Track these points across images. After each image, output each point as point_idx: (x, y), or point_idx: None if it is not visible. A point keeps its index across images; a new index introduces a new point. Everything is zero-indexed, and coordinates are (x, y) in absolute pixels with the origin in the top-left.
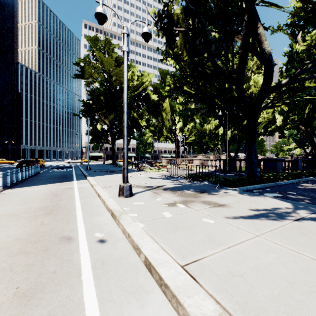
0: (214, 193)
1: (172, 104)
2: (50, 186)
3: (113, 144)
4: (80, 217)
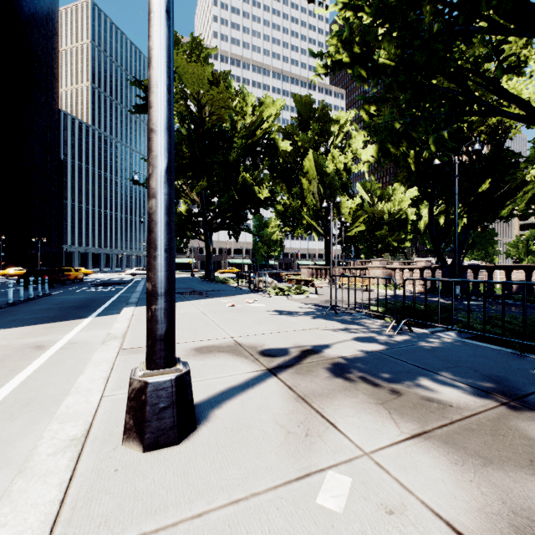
0: None
1: (319, 162)
2: None
3: (208, 239)
4: None
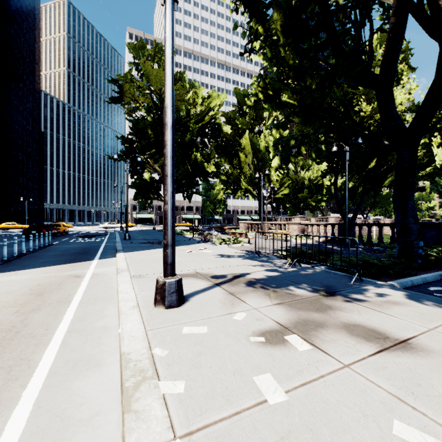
0: (355, 296)
1: (253, 141)
2: (46, 271)
3: None
4: (39, 378)
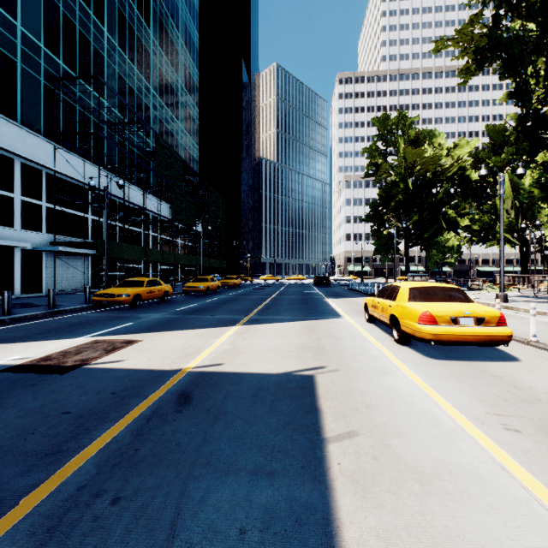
0: None
1: (514, 182)
2: None
3: (408, 254)
4: None
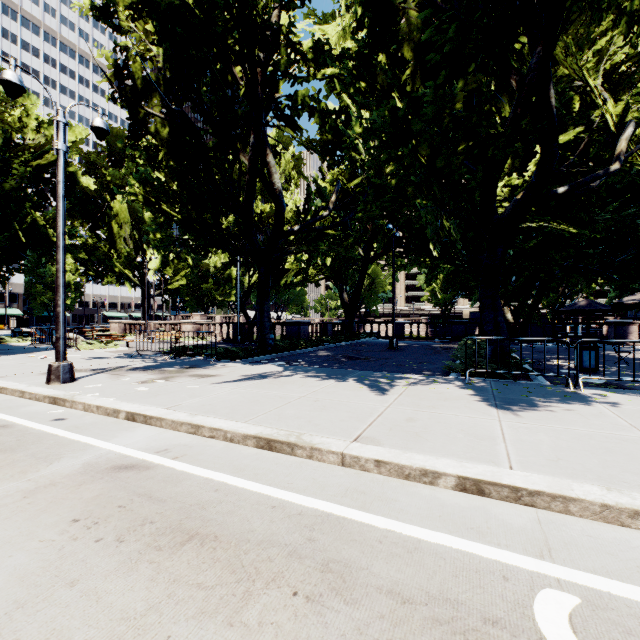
0: (207, 367)
1: (134, 207)
2: None
3: None
4: None
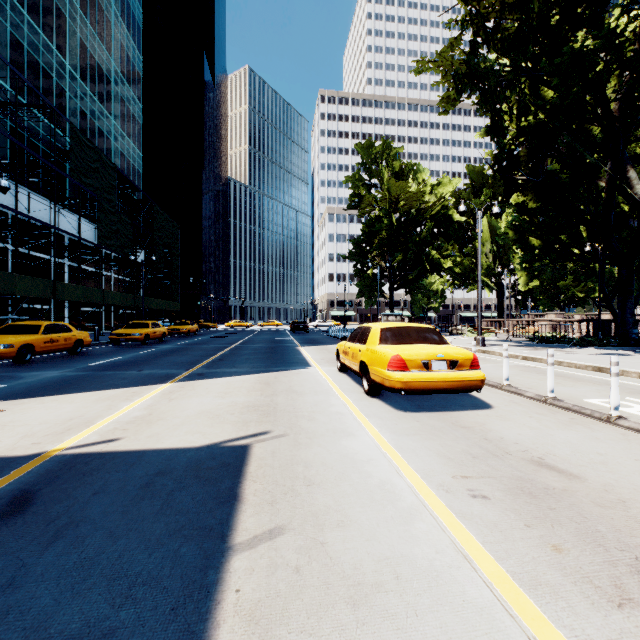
0: (564, 348)
1: (492, 225)
2: None
3: (392, 298)
4: None
